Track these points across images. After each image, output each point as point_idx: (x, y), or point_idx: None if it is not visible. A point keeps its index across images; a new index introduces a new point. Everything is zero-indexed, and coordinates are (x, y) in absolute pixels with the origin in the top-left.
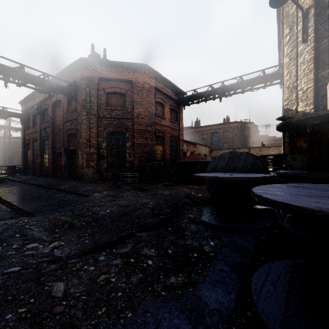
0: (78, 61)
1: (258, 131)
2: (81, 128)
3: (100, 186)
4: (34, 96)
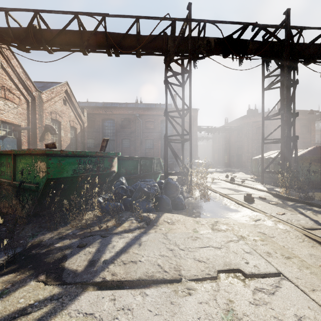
0: (243, 117)
1: None
2: (244, 145)
3: None
4: None
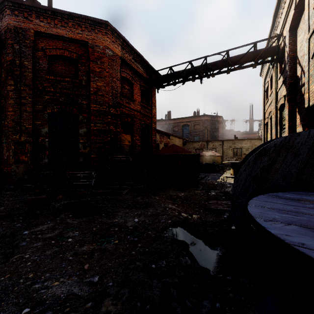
0: (1, 3)
1: (225, 126)
2: (6, 105)
3: (14, 199)
4: None
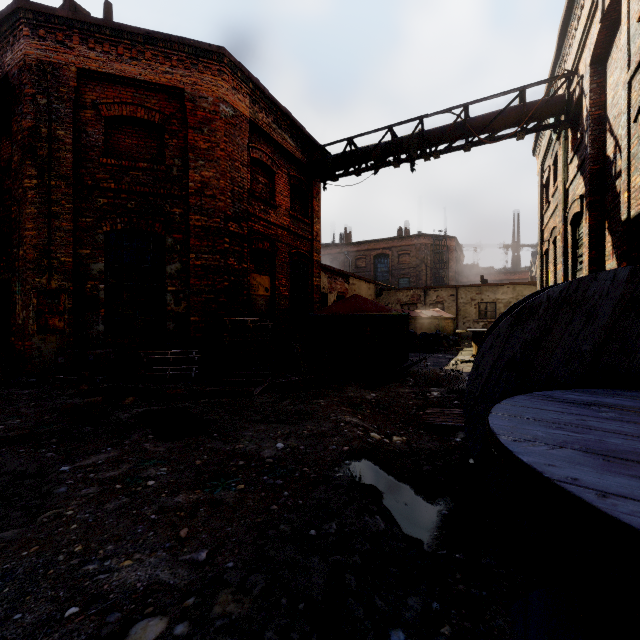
0: (12, 13)
1: (463, 257)
2: (21, 216)
3: (38, 405)
4: None
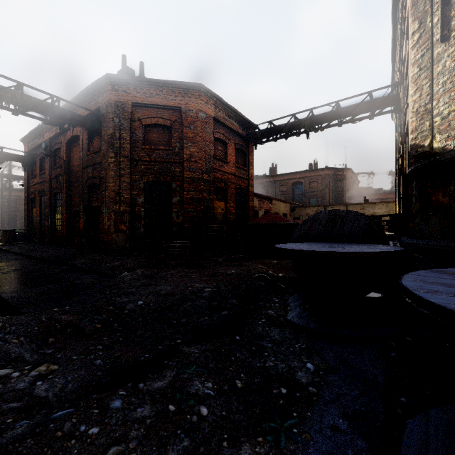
0: (103, 80)
1: (358, 182)
2: (107, 176)
3: (133, 260)
4: (41, 131)
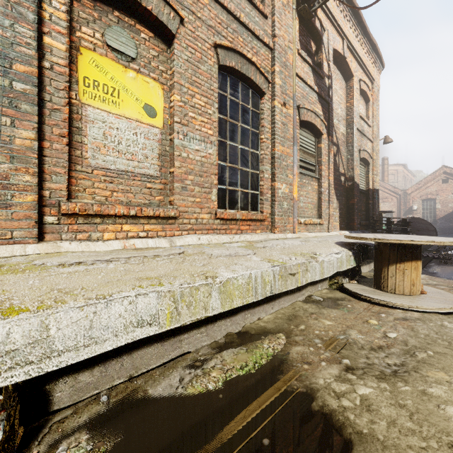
0: None
1: None
2: None
3: None
4: None
